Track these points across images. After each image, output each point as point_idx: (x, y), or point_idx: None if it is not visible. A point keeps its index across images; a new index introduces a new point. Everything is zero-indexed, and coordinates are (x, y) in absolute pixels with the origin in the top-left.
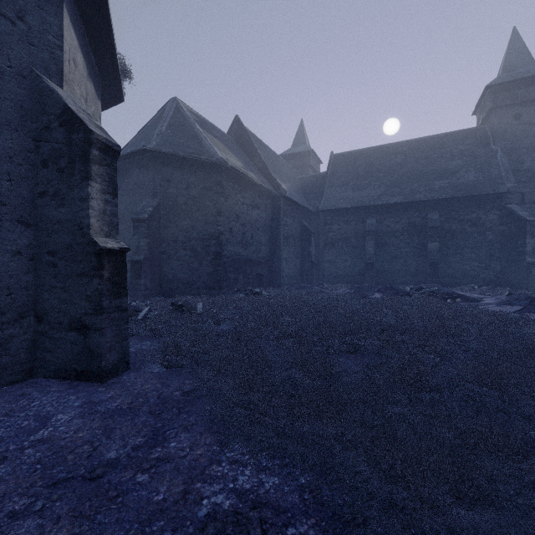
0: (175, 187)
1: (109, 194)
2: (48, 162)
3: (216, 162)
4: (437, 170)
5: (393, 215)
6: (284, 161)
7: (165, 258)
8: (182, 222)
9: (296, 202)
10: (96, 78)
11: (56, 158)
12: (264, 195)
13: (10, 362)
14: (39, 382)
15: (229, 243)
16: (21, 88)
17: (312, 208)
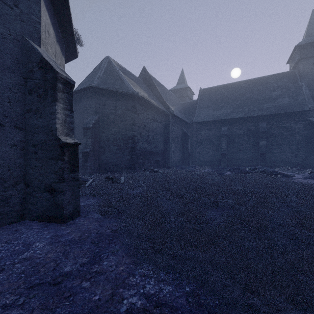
0: (108, 109)
1: (68, 110)
2: (32, 91)
3: (132, 93)
4: (265, 98)
5: (238, 125)
6: (172, 93)
7: (102, 150)
8: (112, 129)
9: (179, 117)
10: (61, 43)
11: (36, 89)
12: (160, 113)
13: (10, 210)
14: (27, 223)
15: (139, 142)
16: (16, 47)
17: (188, 121)
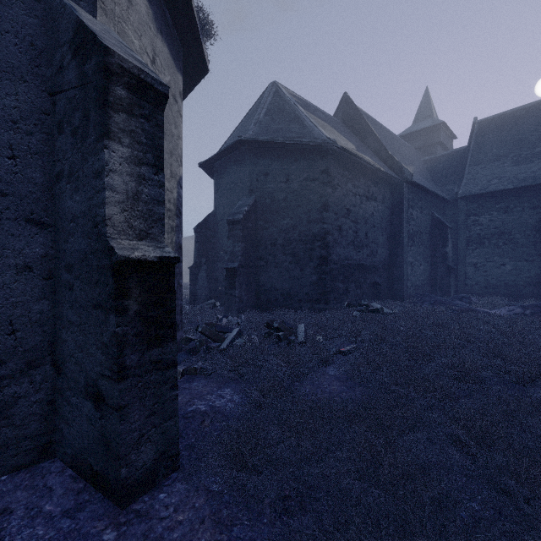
0: (274, 181)
1: (146, 166)
2: (63, 124)
3: (322, 144)
4: None
5: None
6: (404, 142)
7: (262, 265)
8: (281, 222)
9: (425, 188)
10: (174, 42)
11: (70, 114)
12: (382, 182)
13: (14, 436)
14: (49, 474)
15: (337, 245)
16: (31, 15)
17: (446, 195)
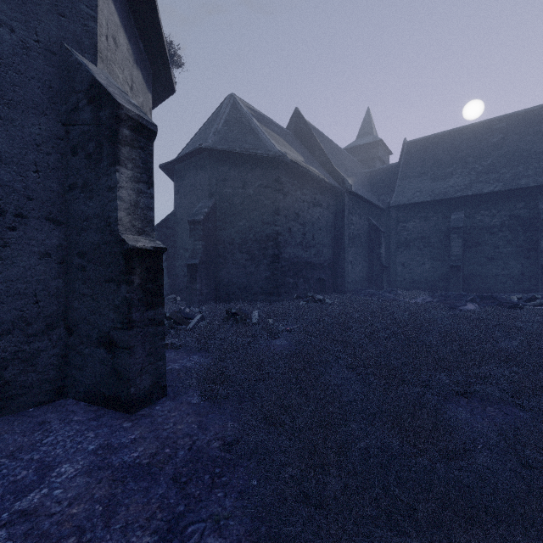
0: (231, 186)
1: (142, 183)
2: (77, 149)
3: (274, 156)
4: None
5: (488, 207)
6: (348, 155)
7: (220, 262)
8: (238, 223)
9: (363, 198)
10: (145, 67)
11: (84, 143)
12: (327, 191)
13: (37, 380)
14: (67, 405)
15: (288, 245)
16: (50, 65)
17: (381, 204)
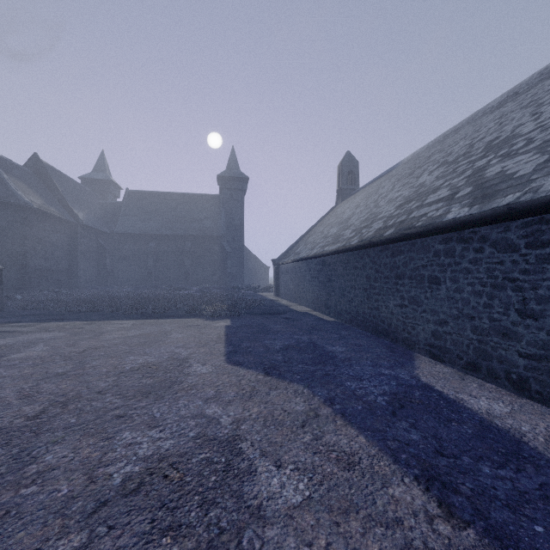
0: None
1: None
2: None
3: (24, 205)
4: (193, 217)
5: (166, 241)
6: (84, 187)
7: None
8: None
9: (92, 228)
10: None
11: None
12: (64, 222)
13: None
14: None
15: (34, 258)
16: None
17: (109, 230)
